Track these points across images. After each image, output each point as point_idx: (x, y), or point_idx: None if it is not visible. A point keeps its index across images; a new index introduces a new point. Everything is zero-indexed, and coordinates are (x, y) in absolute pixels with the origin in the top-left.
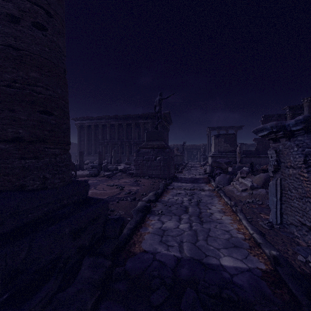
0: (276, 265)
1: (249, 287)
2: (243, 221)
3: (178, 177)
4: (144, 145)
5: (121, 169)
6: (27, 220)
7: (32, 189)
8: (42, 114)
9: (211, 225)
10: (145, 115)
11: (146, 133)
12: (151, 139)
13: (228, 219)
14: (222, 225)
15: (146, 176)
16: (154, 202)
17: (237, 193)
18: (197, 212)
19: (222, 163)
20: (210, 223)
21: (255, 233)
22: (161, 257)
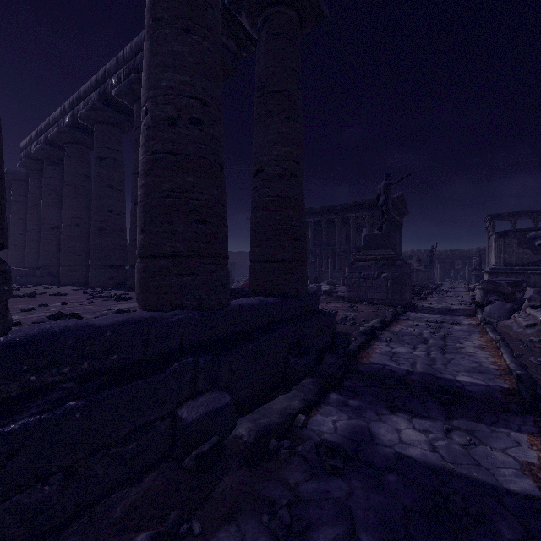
0: (518, 382)
1: (480, 392)
2: (504, 355)
3: (417, 306)
4: (360, 256)
5: (325, 291)
6: (292, 316)
7: (291, 296)
8: (295, 241)
9: (456, 356)
10: (358, 204)
11: (364, 238)
12: (372, 247)
13: (484, 354)
14: (473, 357)
15: (365, 301)
16: (379, 330)
17: (517, 329)
18: (440, 344)
19: (502, 284)
20: (456, 354)
21: (512, 363)
22: (391, 368)
